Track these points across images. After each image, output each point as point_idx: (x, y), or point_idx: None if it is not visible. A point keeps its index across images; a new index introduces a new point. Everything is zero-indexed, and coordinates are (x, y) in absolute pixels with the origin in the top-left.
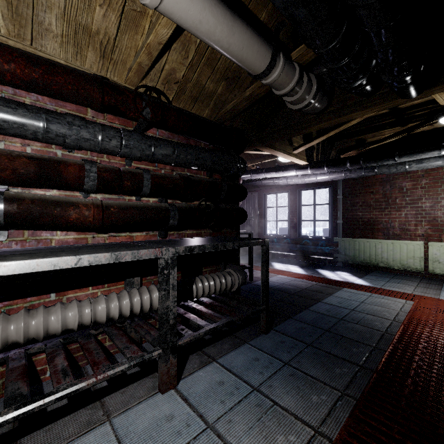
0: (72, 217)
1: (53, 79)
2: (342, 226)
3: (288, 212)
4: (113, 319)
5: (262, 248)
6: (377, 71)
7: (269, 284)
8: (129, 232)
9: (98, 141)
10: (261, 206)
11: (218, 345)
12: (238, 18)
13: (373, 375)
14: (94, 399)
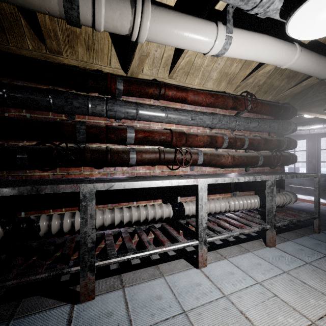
0: (222, 160)
1: (217, 100)
2: None
3: (307, 155)
4: (234, 210)
5: (315, 179)
6: None
7: (300, 207)
8: (232, 168)
9: (227, 124)
10: None
11: (286, 234)
12: (322, 56)
13: None
14: (234, 244)
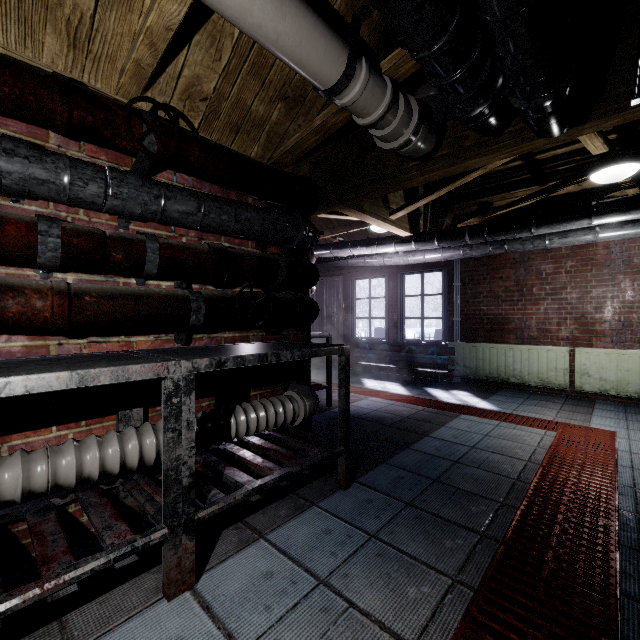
0: (11, 311)
1: None
2: (460, 326)
3: (386, 306)
4: (90, 479)
5: (340, 358)
6: (504, 96)
7: (356, 412)
8: (125, 336)
9: (63, 185)
10: (348, 297)
11: (270, 511)
12: None
13: (499, 548)
14: (50, 617)
